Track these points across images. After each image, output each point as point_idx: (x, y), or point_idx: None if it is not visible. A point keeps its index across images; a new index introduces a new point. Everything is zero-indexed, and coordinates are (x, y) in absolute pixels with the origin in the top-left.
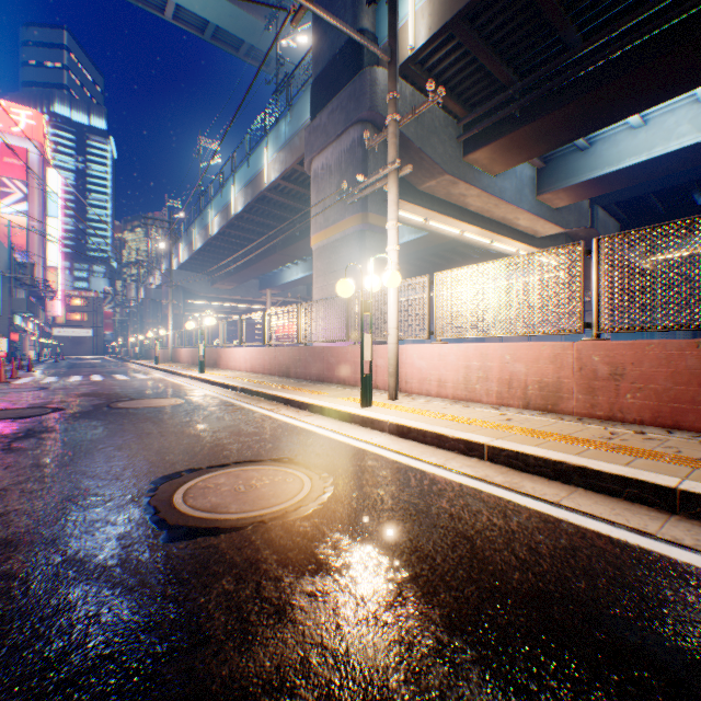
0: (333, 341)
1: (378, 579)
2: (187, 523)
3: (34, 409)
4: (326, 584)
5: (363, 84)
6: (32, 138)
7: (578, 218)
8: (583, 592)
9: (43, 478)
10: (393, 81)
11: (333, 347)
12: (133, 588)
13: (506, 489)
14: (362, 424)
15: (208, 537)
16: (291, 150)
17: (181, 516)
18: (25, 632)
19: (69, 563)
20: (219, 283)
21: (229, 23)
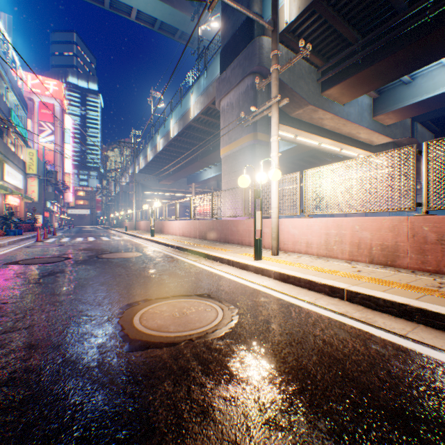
0: (234, 216)
1: (274, 390)
2: (142, 338)
3: (54, 258)
4: (237, 391)
5: (253, 49)
6: (56, 97)
7: (403, 131)
8: (439, 413)
9: (55, 302)
10: (275, 43)
11: (234, 220)
12: (105, 385)
13: (363, 322)
14: (255, 272)
15: (155, 349)
16: (207, 95)
17: (138, 333)
18: (35, 413)
19: (66, 363)
20: (163, 180)
21: (169, 19)
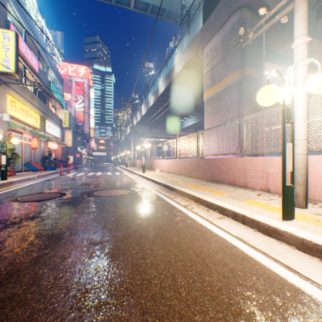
0: (224, 154)
1: None
2: None
3: (52, 193)
4: None
5: None
6: (85, 78)
7: None
8: None
9: None
10: None
11: (224, 158)
12: None
13: None
14: (299, 248)
15: None
16: (190, 50)
17: None
18: None
19: None
20: (153, 129)
21: (157, 1)
